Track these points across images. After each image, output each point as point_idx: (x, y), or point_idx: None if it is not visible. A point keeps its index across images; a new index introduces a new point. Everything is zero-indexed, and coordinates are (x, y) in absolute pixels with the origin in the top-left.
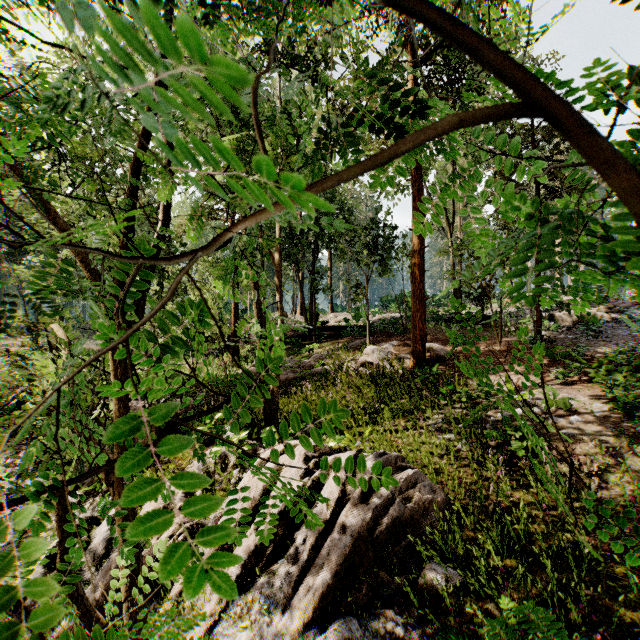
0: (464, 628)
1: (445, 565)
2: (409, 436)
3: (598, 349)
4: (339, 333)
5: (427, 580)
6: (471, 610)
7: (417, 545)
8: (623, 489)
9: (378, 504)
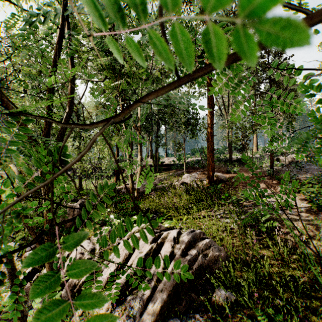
0: None
1: (226, 290)
2: (206, 221)
3: (302, 176)
4: (170, 167)
5: (216, 298)
6: (240, 315)
7: (211, 279)
8: (318, 249)
9: (191, 258)
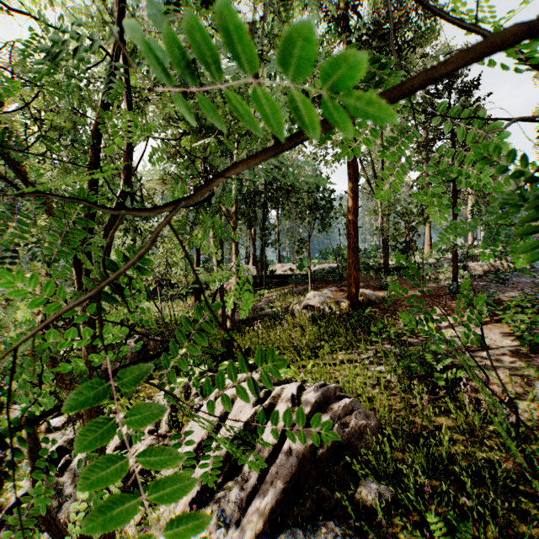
0: (395, 538)
1: (378, 482)
2: (345, 369)
3: (506, 294)
4: (285, 280)
5: (362, 495)
6: (402, 523)
7: (354, 464)
8: (531, 415)
9: (320, 429)
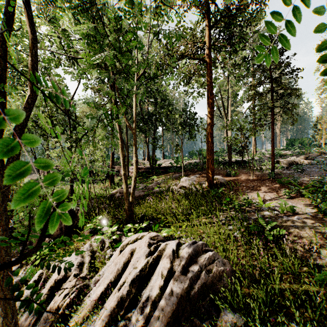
0: None
1: (233, 312)
2: (207, 228)
3: (304, 179)
4: (167, 170)
5: (223, 322)
6: None
7: (216, 299)
8: None
9: (192, 275)
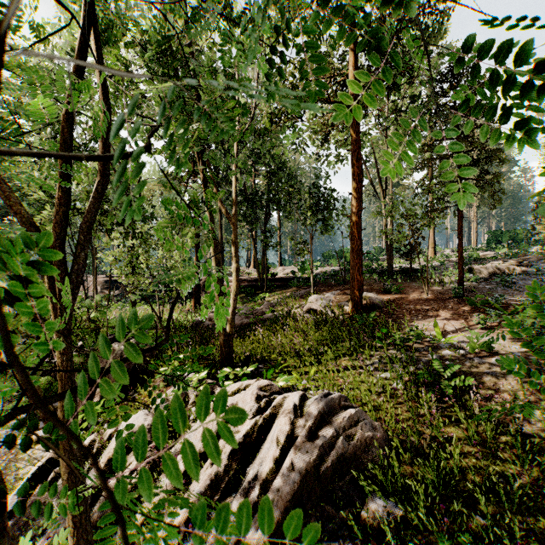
0: None
1: (386, 498)
2: (349, 375)
3: (513, 298)
4: (287, 284)
5: (369, 513)
6: None
7: (360, 479)
8: (544, 425)
9: (324, 442)
